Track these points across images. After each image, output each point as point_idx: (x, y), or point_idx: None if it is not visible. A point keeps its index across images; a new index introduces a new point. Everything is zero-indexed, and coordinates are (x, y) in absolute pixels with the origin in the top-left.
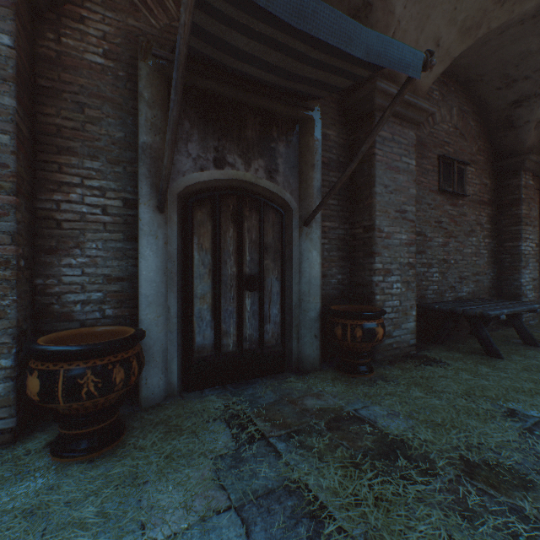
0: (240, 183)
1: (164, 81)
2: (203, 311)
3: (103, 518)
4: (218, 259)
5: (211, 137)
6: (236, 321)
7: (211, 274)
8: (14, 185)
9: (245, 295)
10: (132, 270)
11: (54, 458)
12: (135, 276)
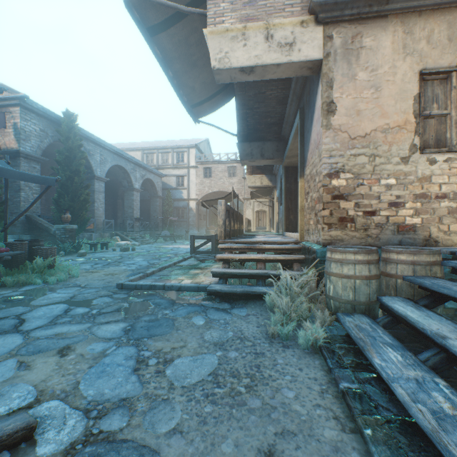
0: None
1: None
2: None
3: None
4: None
5: None
6: None
7: None
8: None
9: None
10: None
11: None
12: None
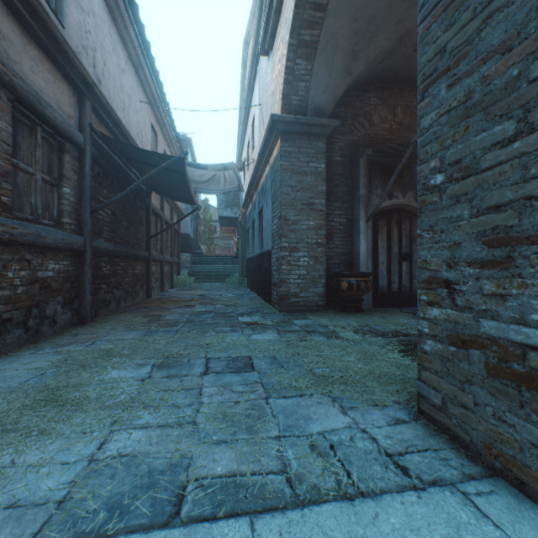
0: (399, 205)
1: (367, 163)
2: (382, 270)
3: (381, 319)
4: (390, 245)
5: (386, 185)
6: (398, 276)
7: (386, 252)
8: (325, 217)
9: (402, 263)
10: (350, 250)
11: (346, 313)
12: (351, 253)
